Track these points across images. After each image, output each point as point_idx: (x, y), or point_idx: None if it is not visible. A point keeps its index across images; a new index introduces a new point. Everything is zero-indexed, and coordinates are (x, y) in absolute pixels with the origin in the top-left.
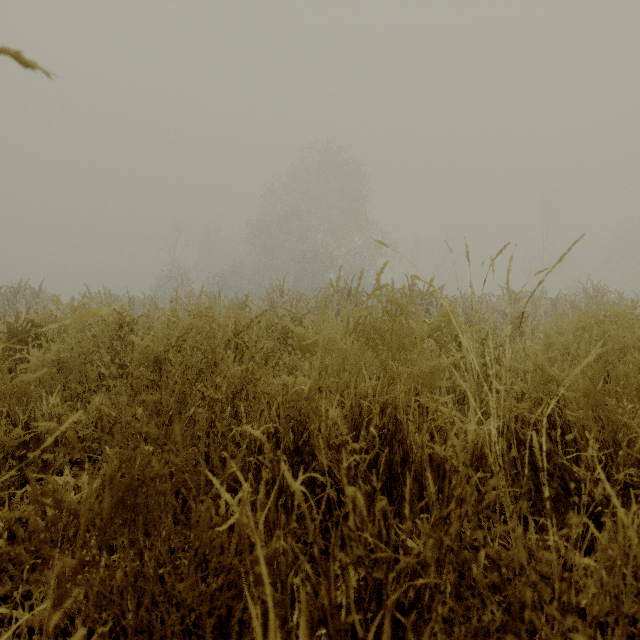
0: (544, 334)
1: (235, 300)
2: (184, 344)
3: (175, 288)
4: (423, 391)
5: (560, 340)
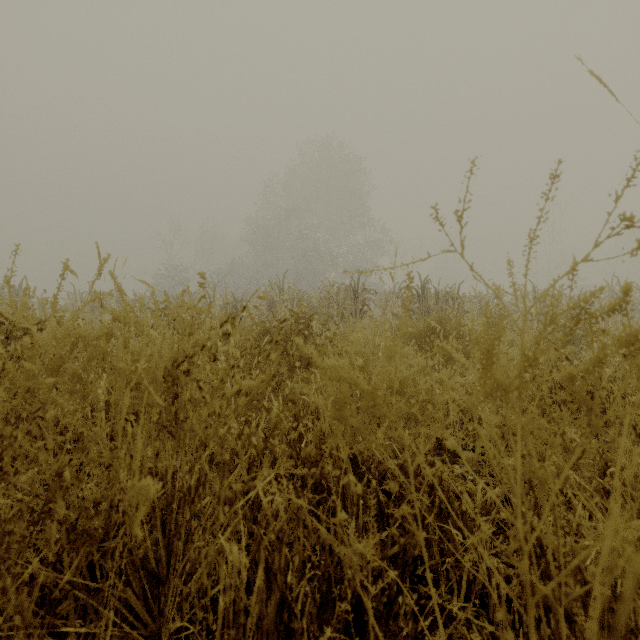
0: None
1: (231, 299)
2: None
3: (172, 287)
4: None
5: None
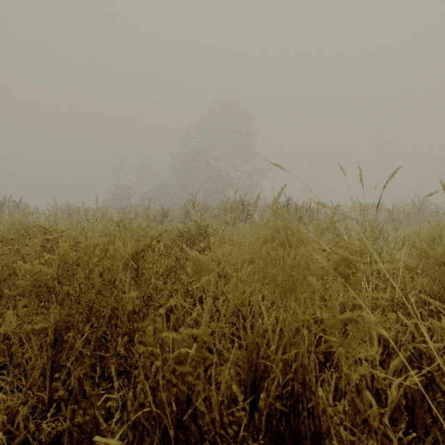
0: (419, 249)
1: (160, 210)
2: (78, 268)
3: (120, 200)
4: (328, 331)
5: (434, 255)
